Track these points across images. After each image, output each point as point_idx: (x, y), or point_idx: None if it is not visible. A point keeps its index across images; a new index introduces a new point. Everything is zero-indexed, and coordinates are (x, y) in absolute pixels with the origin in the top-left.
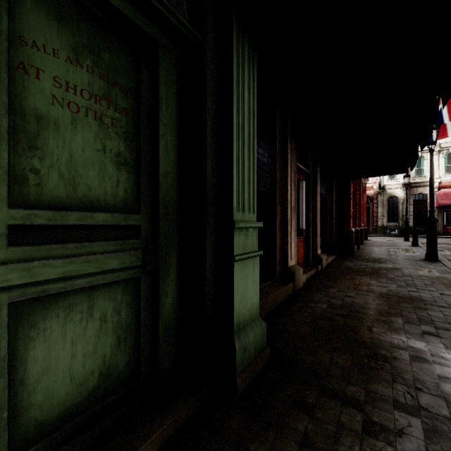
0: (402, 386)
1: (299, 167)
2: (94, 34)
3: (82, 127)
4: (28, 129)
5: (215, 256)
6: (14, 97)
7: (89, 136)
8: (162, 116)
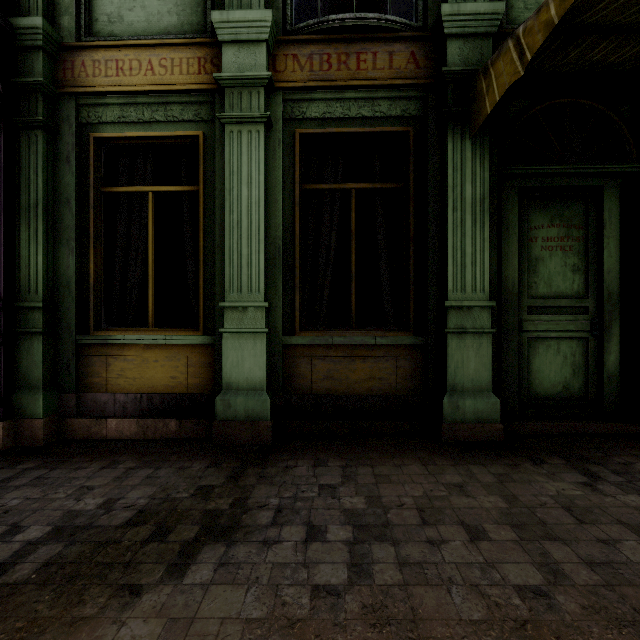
0: None
1: None
2: (560, 205)
3: (554, 256)
4: (532, 265)
5: None
6: (528, 254)
7: (557, 260)
8: (605, 233)
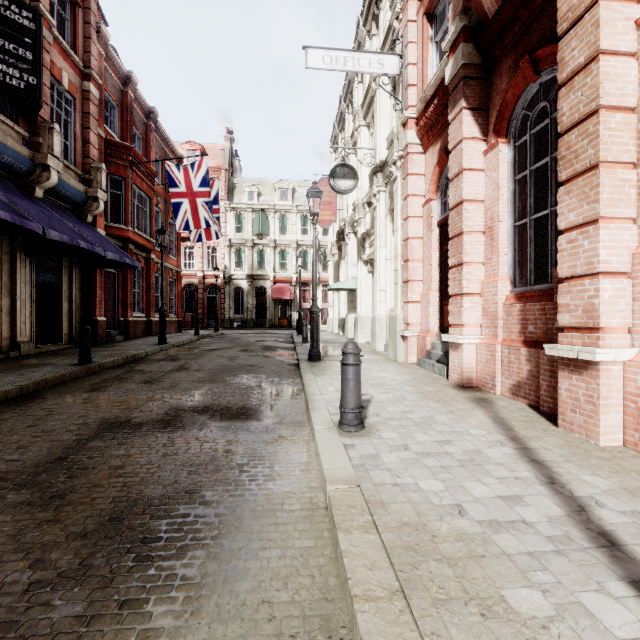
0: None
1: None
2: None
3: None
4: None
5: None
6: None
7: None
8: None
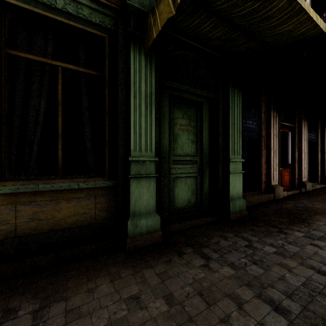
0: (307, 228)
1: (284, 124)
2: (186, 108)
3: (184, 134)
4: (175, 138)
5: (223, 171)
6: (173, 131)
7: (185, 136)
8: (204, 125)
